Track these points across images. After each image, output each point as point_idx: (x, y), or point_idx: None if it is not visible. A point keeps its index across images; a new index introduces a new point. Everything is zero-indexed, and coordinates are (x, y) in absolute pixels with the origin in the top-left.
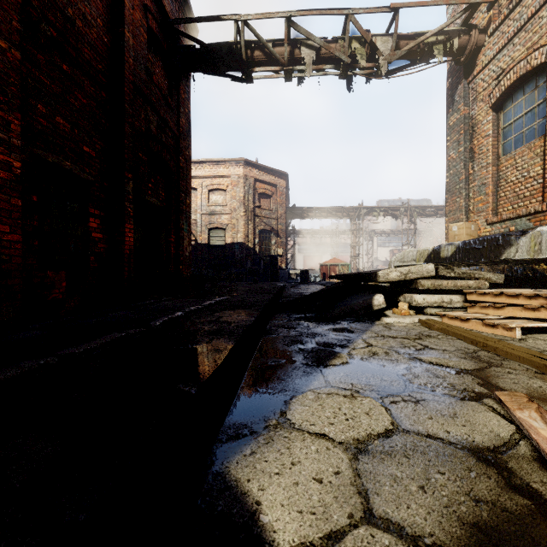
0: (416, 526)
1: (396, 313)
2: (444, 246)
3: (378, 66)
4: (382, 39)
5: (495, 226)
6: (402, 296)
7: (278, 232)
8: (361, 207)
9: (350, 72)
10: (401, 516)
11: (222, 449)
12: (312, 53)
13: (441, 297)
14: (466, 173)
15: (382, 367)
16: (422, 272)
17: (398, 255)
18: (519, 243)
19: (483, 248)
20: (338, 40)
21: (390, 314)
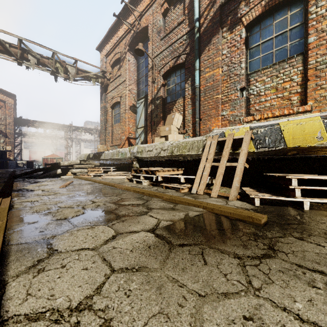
0: (45, 187)
1: (67, 175)
2: (91, 154)
3: (69, 77)
4: (71, 67)
5: (111, 147)
6: (70, 170)
7: (6, 134)
8: (71, 125)
9: (56, 74)
10: (43, 187)
11: (15, 189)
12: (35, 60)
13: (81, 169)
14: (105, 127)
15: (52, 182)
16: (76, 162)
17: (79, 156)
18: (103, 155)
19: (98, 155)
20: (50, 59)
21: (65, 176)
